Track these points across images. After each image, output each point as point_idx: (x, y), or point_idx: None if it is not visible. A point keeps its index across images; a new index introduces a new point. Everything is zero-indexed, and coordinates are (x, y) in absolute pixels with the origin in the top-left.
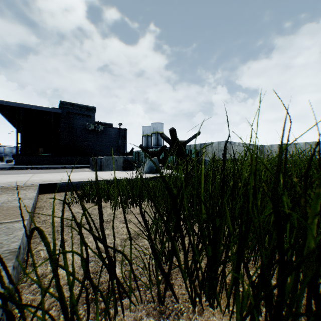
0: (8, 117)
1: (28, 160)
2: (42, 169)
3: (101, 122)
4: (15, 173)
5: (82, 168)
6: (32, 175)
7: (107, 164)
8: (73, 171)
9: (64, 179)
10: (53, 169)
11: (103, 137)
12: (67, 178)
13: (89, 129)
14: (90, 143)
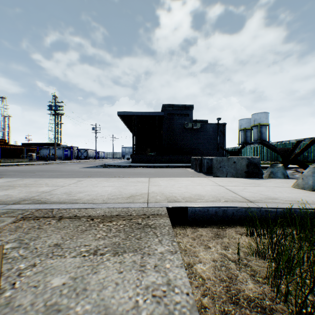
0: (127, 124)
1: (139, 158)
2: (150, 167)
3: (196, 119)
4: (132, 172)
5: (183, 168)
6: (148, 181)
7: (219, 167)
8: (177, 171)
9: (190, 195)
10: (159, 168)
11: (200, 134)
12: (192, 194)
13: (186, 128)
14: (187, 141)
